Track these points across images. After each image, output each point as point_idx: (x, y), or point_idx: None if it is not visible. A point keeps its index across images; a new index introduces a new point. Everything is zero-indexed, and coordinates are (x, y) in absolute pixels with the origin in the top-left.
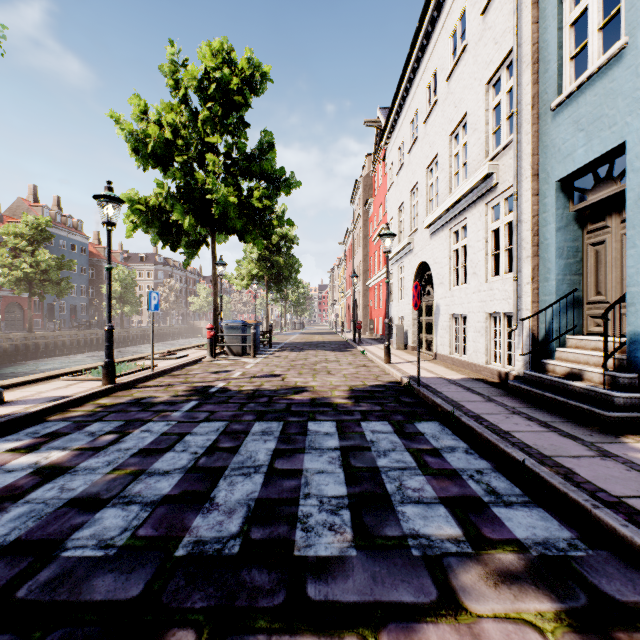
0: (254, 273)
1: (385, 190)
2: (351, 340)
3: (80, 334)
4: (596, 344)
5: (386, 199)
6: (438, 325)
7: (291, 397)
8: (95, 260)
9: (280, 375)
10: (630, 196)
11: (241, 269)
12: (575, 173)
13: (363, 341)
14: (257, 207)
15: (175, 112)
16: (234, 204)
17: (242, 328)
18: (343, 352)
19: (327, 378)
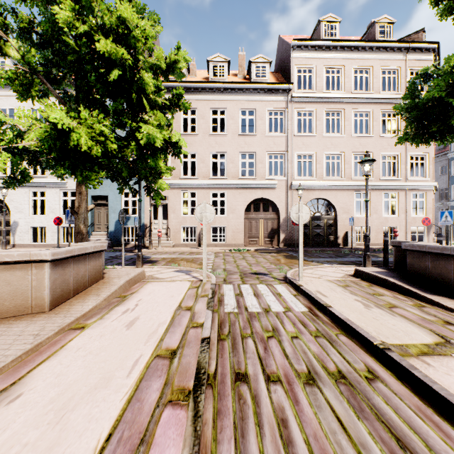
0: None
1: None
2: None
3: None
4: (101, 233)
5: None
6: (17, 231)
7: None
8: None
9: None
10: (110, 206)
11: None
12: (96, 195)
13: None
14: None
15: None
16: None
17: None
18: None
19: None
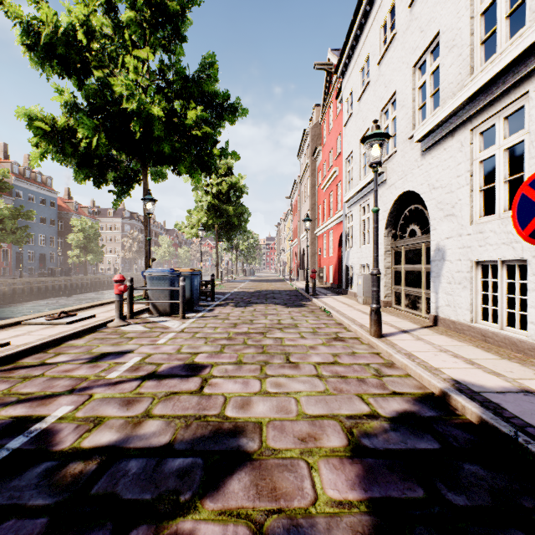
0: (203, 221)
1: (337, 132)
2: (302, 289)
3: (41, 281)
4: None
5: (338, 142)
6: (441, 276)
7: (186, 527)
8: (64, 213)
9: (201, 369)
10: None
11: (191, 218)
12: None
13: (316, 291)
14: (196, 136)
15: (86, 5)
16: (159, 118)
17: (170, 279)
18: (298, 307)
19: (287, 381)
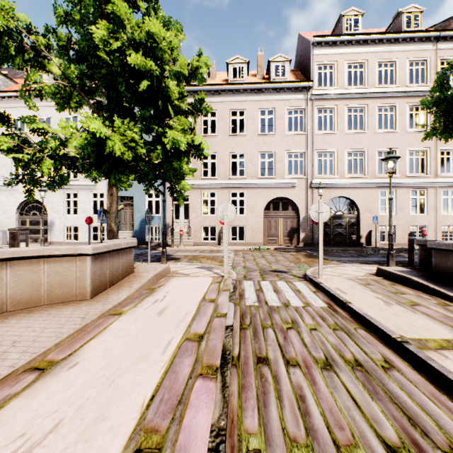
0: None
1: None
2: None
3: None
4: (127, 232)
5: None
6: (53, 230)
7: None
8: None
9: None
10: (135, 206)
11: None
12: (122, 196)
13: None
14: None
15: None
16: None
17: None
18: None
19: None
